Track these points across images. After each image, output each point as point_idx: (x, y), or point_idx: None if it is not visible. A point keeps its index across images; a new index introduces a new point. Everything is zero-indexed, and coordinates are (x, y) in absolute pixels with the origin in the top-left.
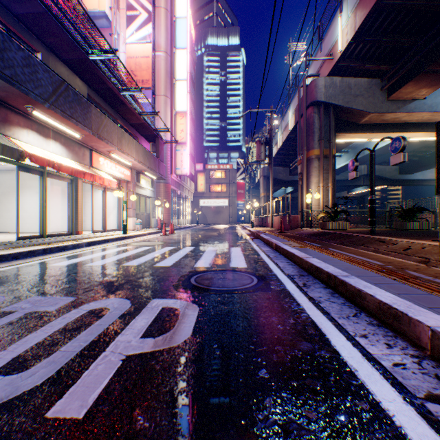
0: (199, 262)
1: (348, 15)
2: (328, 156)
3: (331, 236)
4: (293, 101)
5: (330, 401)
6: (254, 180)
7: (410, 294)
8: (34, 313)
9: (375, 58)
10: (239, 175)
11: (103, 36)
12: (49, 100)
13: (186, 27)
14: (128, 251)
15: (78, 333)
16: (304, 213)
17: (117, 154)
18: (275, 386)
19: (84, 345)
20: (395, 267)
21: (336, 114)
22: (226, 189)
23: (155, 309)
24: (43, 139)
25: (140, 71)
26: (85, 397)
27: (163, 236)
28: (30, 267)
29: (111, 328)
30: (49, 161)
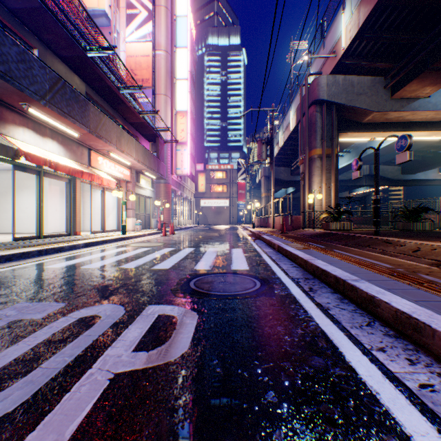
0: (199, 264)
1: (351, 11)
2: (331, 155)
3: (334, 237)
4: (294, 100)
5: (351, 434)
6: (255, 180)
7: (428, 301)
8: (18, 321)
9: (378, 55)
10: (240, 175)
11: (101, 31)
12: (45, 97)
13: (187, 26)
14: (126, 253)
15: (64, 345)
16: (306, 213)
17: (116, 153)
18: (285, 413)
19: (68, 360)
20: (406, 270)
21: (339, 113)
22: (227, 189)
23: (150, 316)
24: (40, 137)
25: (140, 70)
26: (62, 429)
27: (163, 236)
28: (23, 269)
29: (101, 340)
30: (45, 160)
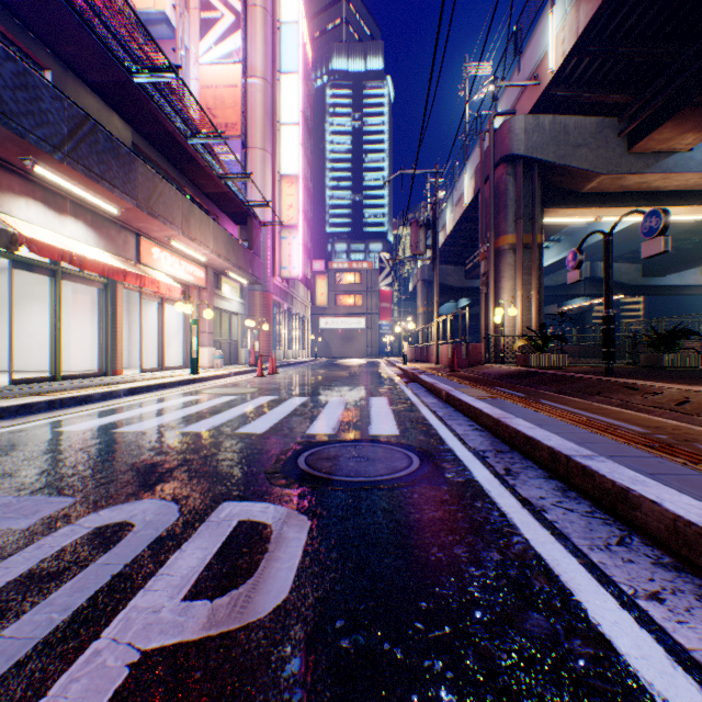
0: (316, 424)
1: (565, 10)
2: (531, 246)
3: (539, 379)
4: (471, 157)
5: None
6: (407, 287)
7: None
8: None
9: (609, 82)
10: (383, 279)
11: (155, 41)
12: (61, 147)
13: (297, 39)
14: (195, 405)
15: (56, 586)
16: (491, 340)
17: (181, 242)
18: None
19: (57, 620)
20: (673, 437)
21: (544, 177)
22: (362, 301)
23: (223, 525)
24: (55, 215)
25: (222, 109)
26: None
27: (259, 377)
28: (17, 434)
29: (127, 575)
30: (62, 251)
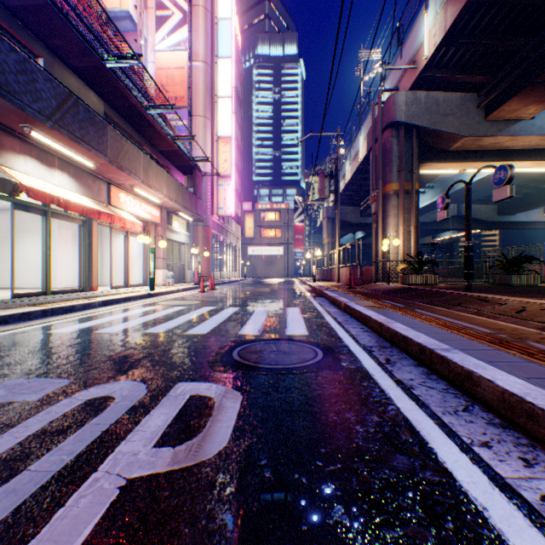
0: (245, 327)
1: (436, 11)
2: (410, 191)
3: (415, 294)
4: (365, 123)
5: None
6: (316, 223)
7: (544, 379)
8: (6, 404)
9: (470, 66)
10: (297, 217)
11: (122, 36)
12: (52, 117)
13: (231, 31)
14: (153, 313)
15: (63, 438)
16: (380, 264)
17: (142, 189)
18: (359, 540)
19: (66, 460)
20: (510, 336)
21: (420, 138)
22: (281, 234)
23: (179, 398)
24: (46, 168)
25: (173, 85)
26: None
27: (201, 292)
28: (21, 334)
29: (112, 431)
30: (52, 196)
